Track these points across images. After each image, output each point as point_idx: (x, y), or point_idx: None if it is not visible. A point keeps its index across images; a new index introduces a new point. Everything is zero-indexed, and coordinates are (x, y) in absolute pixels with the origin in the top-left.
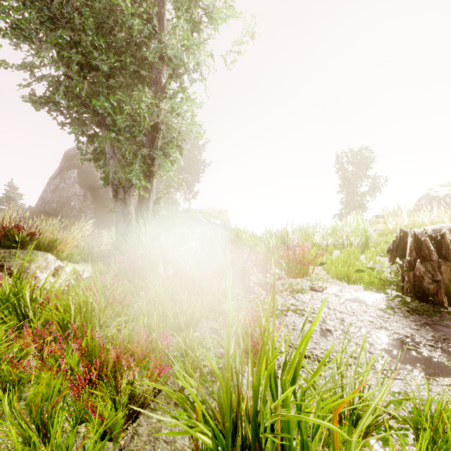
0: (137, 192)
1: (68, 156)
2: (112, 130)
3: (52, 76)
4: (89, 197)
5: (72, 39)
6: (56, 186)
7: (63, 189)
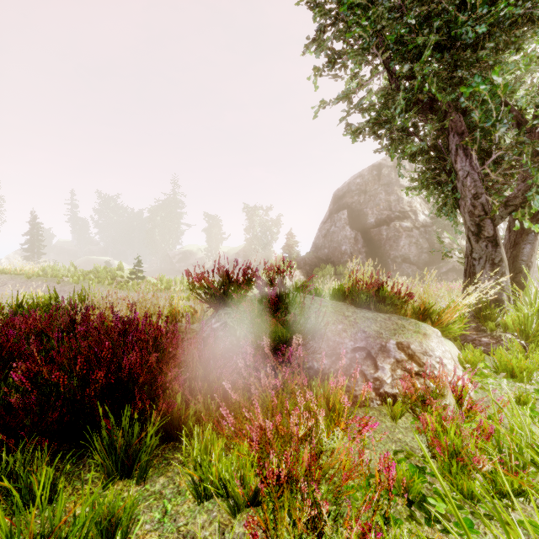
0: (516, 224)
1: (336, 197)
2: (480, 128)
3: (381, 89)
4: (359, 240)
5: (418, 19)
6: (326, 230)
7: (333, 233)
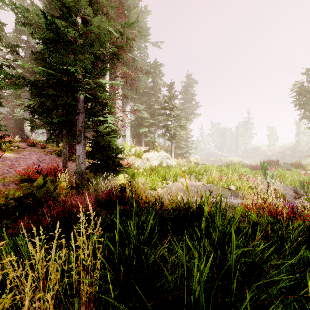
0: None
1: None
2: None
3: None
4: None
5: None
6: None
7: None
